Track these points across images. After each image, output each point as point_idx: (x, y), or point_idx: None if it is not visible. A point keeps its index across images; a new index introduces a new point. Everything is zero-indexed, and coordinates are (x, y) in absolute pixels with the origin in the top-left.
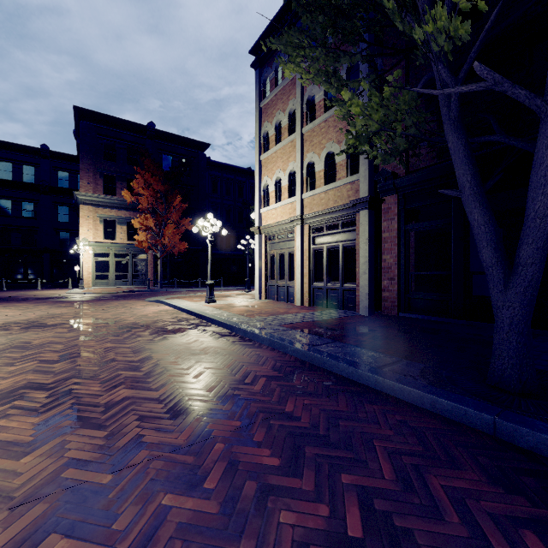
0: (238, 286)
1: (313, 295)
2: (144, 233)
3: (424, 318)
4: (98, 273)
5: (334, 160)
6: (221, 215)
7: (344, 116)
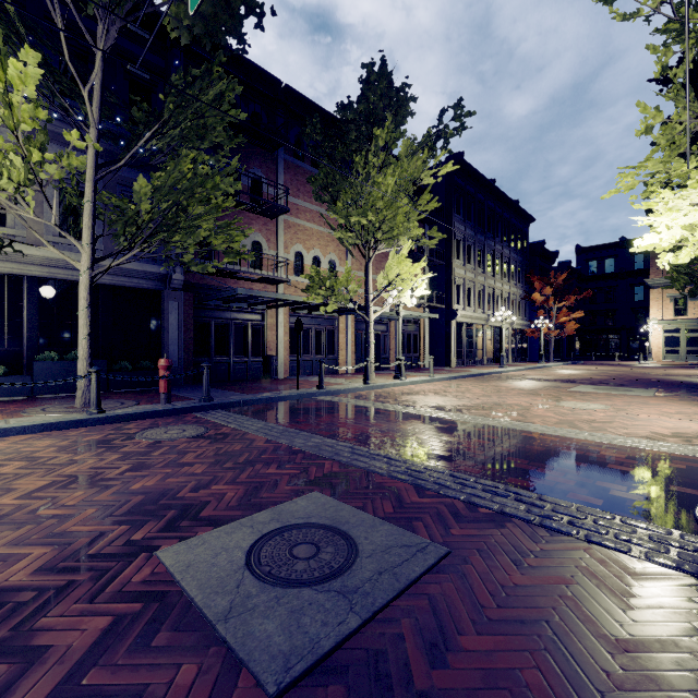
0: None
1: None
2: None
3: None
4: (667, 348)
5: None
6: None
7: None
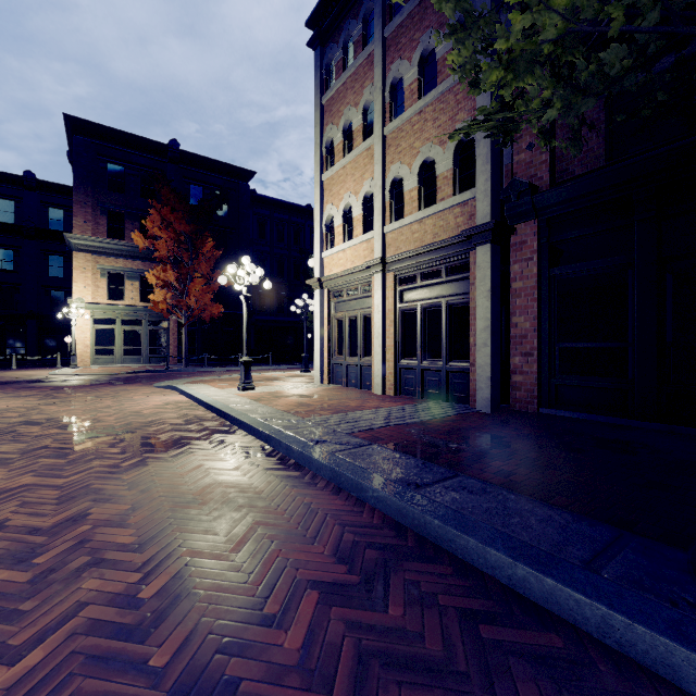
0: (293, 364)
1: (401, 379)
2: (162, 291)
3: (583, 418)
4: (98, 346)
5: (433, 172)
6: (270, 268)
7: (465, 65)
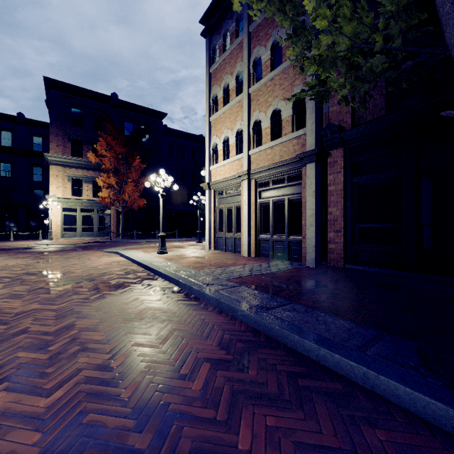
0: (191, 237)
1: (260, 247)
2: (107, 190)
3: (371, 271)
4: (66, 226)
5: (280, 117)
6: (176, 175)
7: (297, 56)
